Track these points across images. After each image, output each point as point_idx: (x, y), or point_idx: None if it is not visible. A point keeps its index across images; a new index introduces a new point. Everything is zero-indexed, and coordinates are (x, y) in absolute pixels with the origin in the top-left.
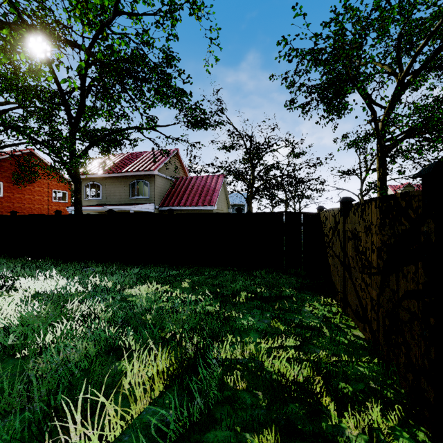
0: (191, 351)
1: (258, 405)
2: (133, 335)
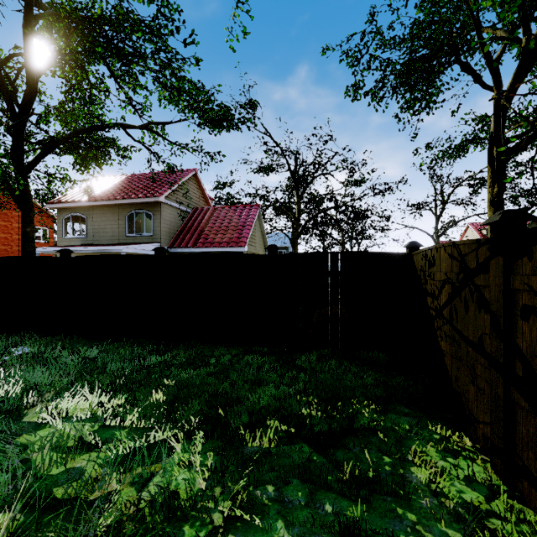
0: None
1: None
2: None
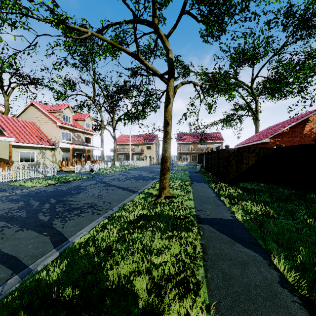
0: None
1: None
2: None
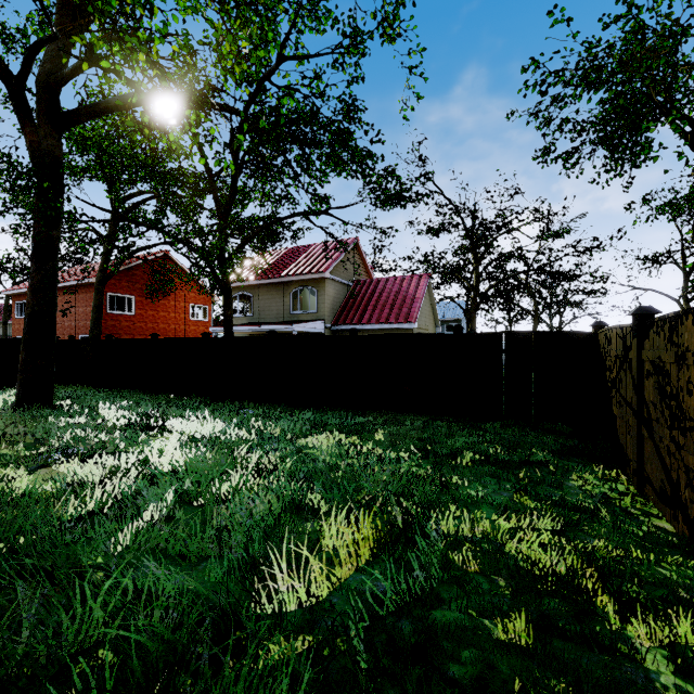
0: (402, 517)
1: (499, 592)
2: (322, 493)
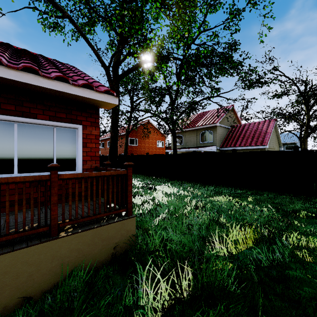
0: (267, 232)
1: None
2: (226, 218)
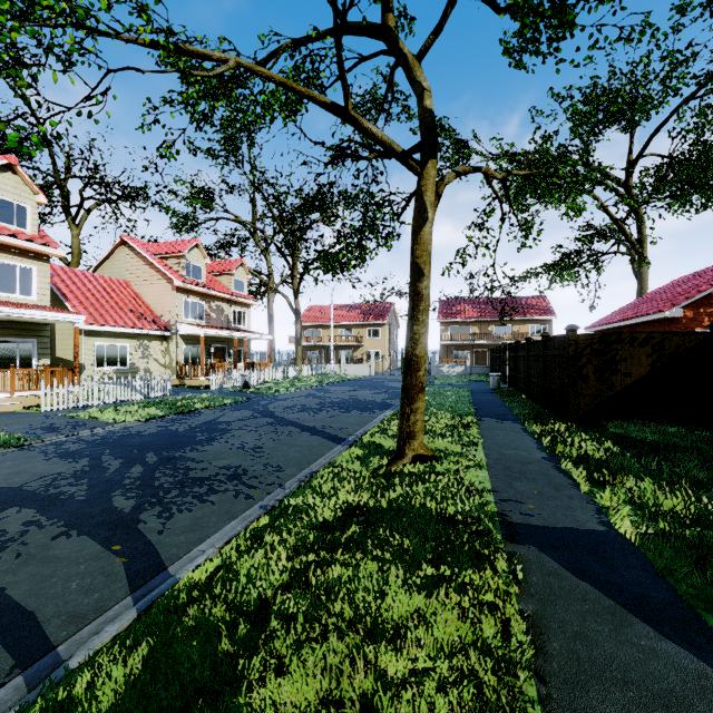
0: None
1: None
2: None
